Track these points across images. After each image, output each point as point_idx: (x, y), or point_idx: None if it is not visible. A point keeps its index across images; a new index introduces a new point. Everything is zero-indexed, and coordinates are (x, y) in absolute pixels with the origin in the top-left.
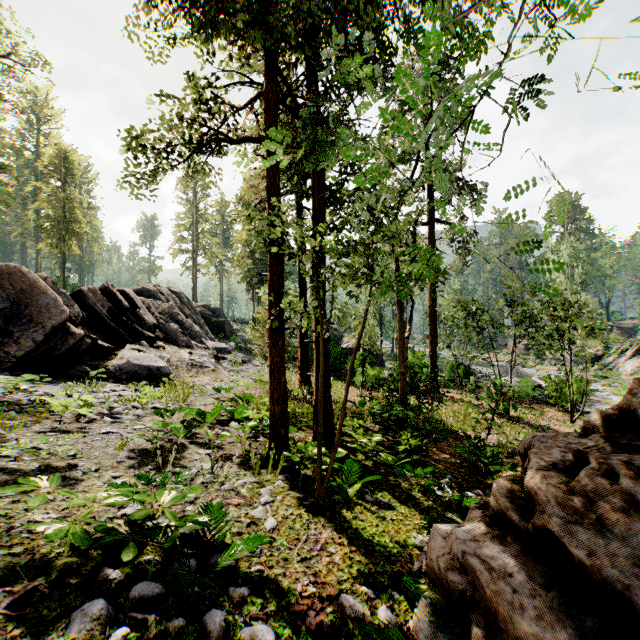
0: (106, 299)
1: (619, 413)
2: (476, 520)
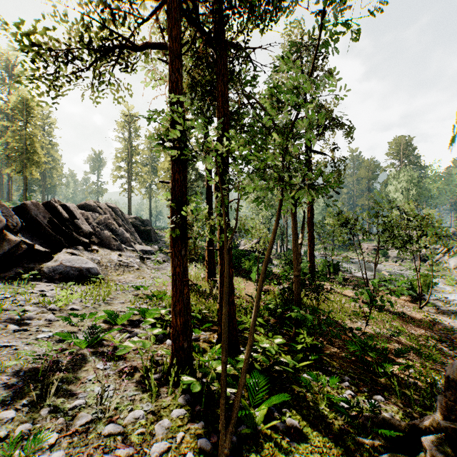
0: (47, 211)
1: None
2: None
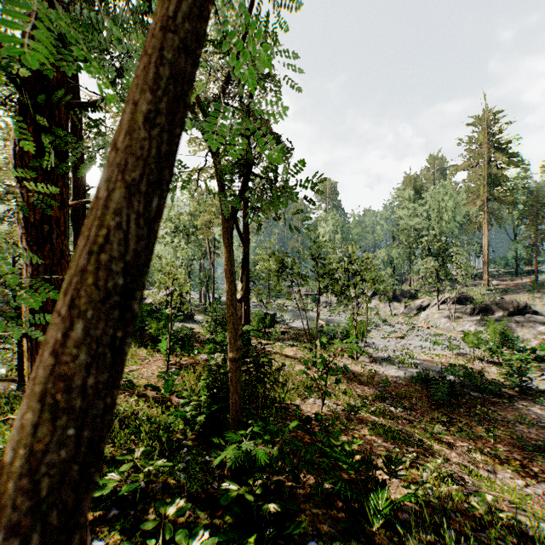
0: None
1: None
2: None
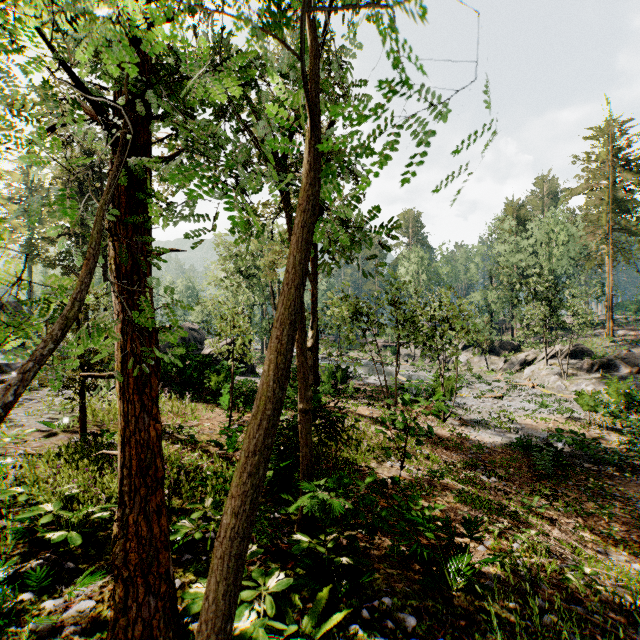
0: None
1: None
2: None
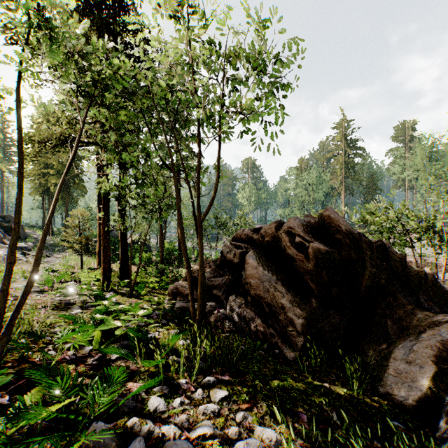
0: None
1: (221, 252)
2: (181, 280)
